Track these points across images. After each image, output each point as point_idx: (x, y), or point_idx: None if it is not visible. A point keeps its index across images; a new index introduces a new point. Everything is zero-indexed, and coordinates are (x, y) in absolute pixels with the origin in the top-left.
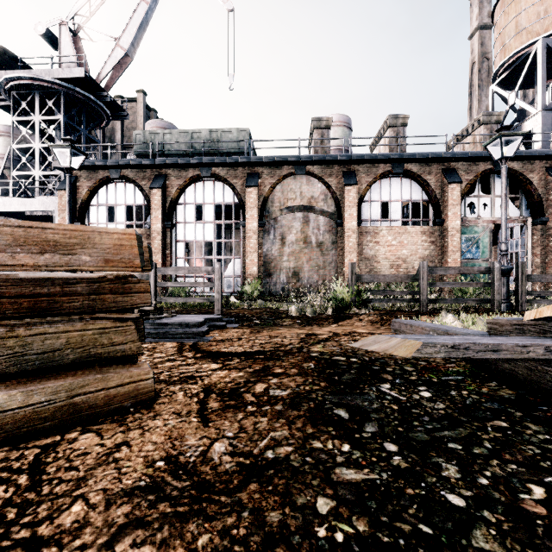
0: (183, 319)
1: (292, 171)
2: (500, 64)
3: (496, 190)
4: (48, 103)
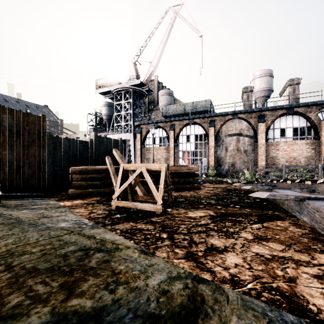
0: None
1: (231, 117)
2: None
3: None
4: (127, 95)
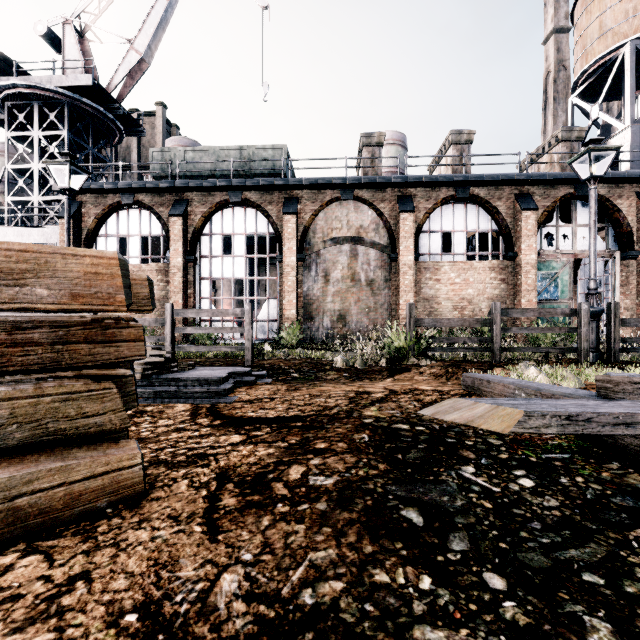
0: (202, 373)
1: (338, 195)
2: (581, 71)
3: (578, 218)
4: (50, 116)
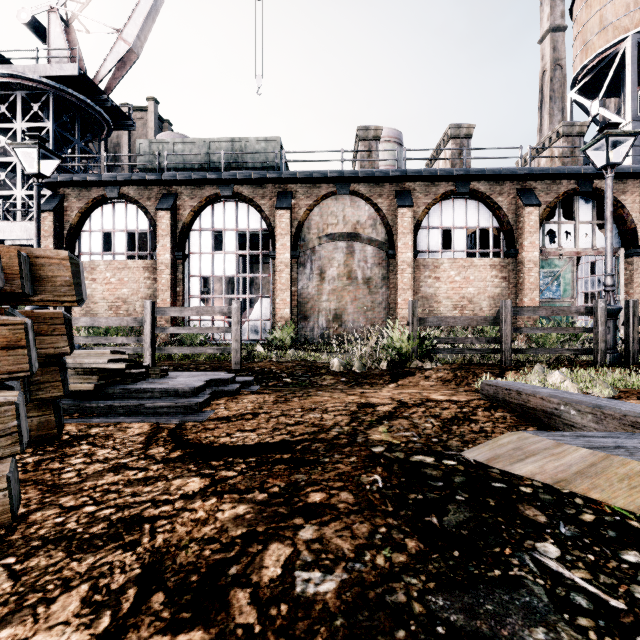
0: (173, 381)
1: (334, 190)
2: (581, 66)
3: (580, 215)
4: (33, 107)
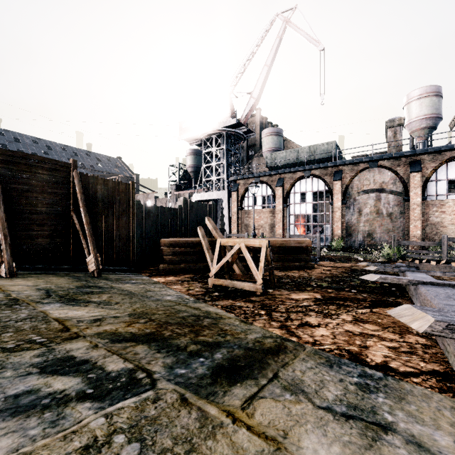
0: None
1: (367, 166)
2: None
3: None
4: (219, 141)
